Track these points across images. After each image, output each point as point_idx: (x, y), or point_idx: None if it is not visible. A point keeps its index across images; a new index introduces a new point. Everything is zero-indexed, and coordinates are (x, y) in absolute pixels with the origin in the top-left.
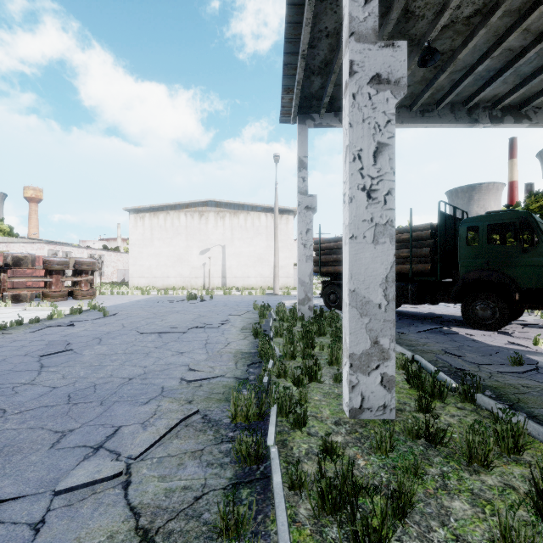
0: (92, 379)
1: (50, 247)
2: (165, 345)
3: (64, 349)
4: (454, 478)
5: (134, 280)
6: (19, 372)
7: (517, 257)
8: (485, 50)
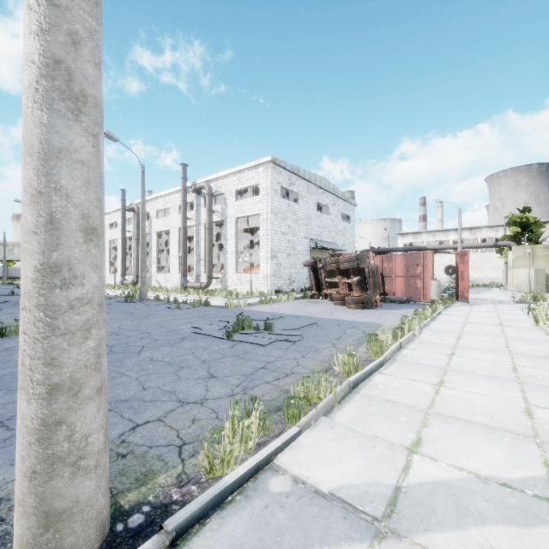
0: None
1: None
2: None
3: None
4: None
5: None
6: None
7: None
8: None
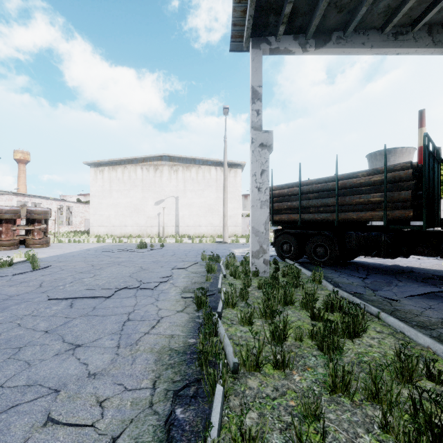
0: None
1: (18, 198)
2: (62, 326)
3: None
4: None
5: (94, 228)
6: None
7: None
8: None
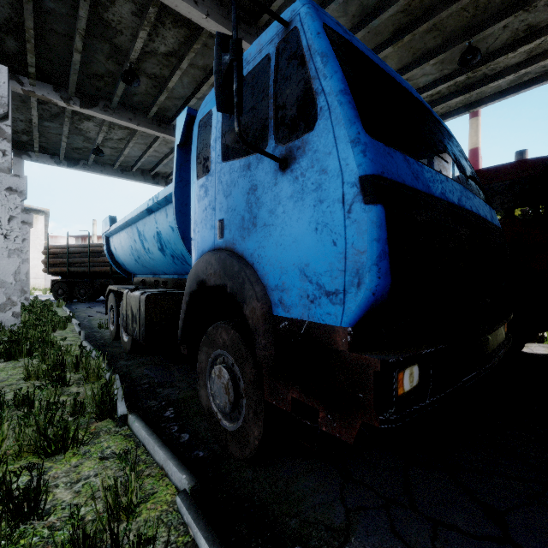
0: None
1: None
2: None
3: None
4: None
5: None
6: None
7: None
8: (142, 153)
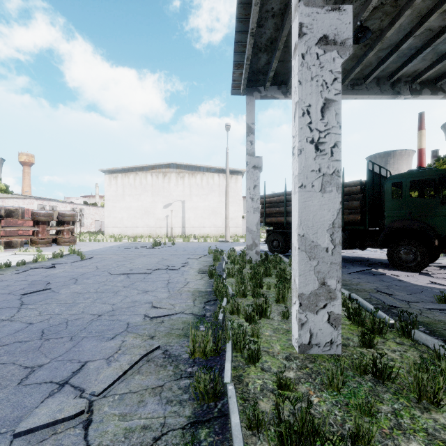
0: (65, 316)
1: (39, 202)
2: (132, 285)
3: (44, 288)
4: (406, 417)
5: (109, 229)
6: (0, 309)
7: (436, 208)
8: (409, 30)
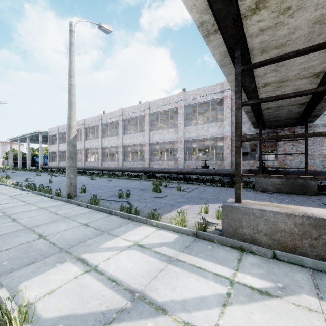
0: None
1: None
2: None
3: None
4: None
5: None
6: None
7: None
8: None
